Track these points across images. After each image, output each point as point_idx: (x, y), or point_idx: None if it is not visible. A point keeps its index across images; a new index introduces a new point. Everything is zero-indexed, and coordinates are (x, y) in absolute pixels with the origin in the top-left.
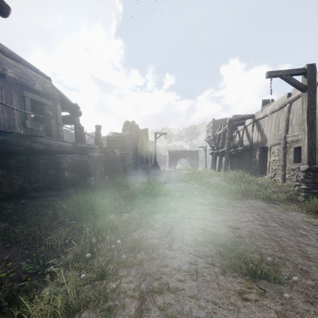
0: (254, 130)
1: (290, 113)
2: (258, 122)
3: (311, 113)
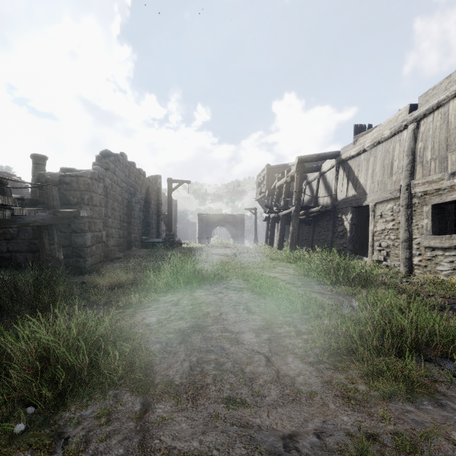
0: (340, 179)
1: (419, 139)
2: (346, 164)
3: None
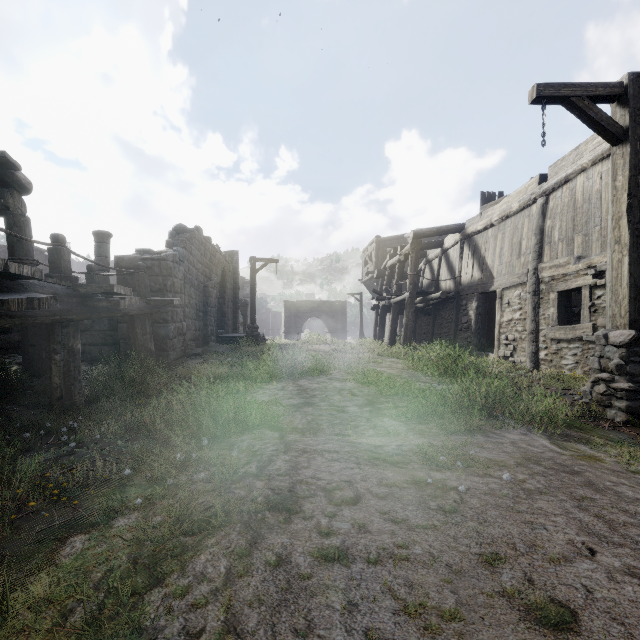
0: (465, 258)
1: (547, 216)
2: (472, 240)
3: (639, 196)
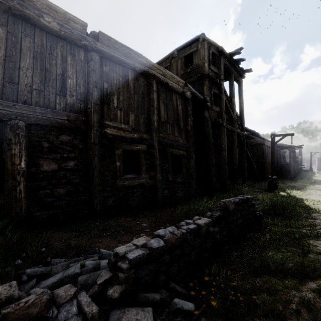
0: None
1: None
2: None
3: None
